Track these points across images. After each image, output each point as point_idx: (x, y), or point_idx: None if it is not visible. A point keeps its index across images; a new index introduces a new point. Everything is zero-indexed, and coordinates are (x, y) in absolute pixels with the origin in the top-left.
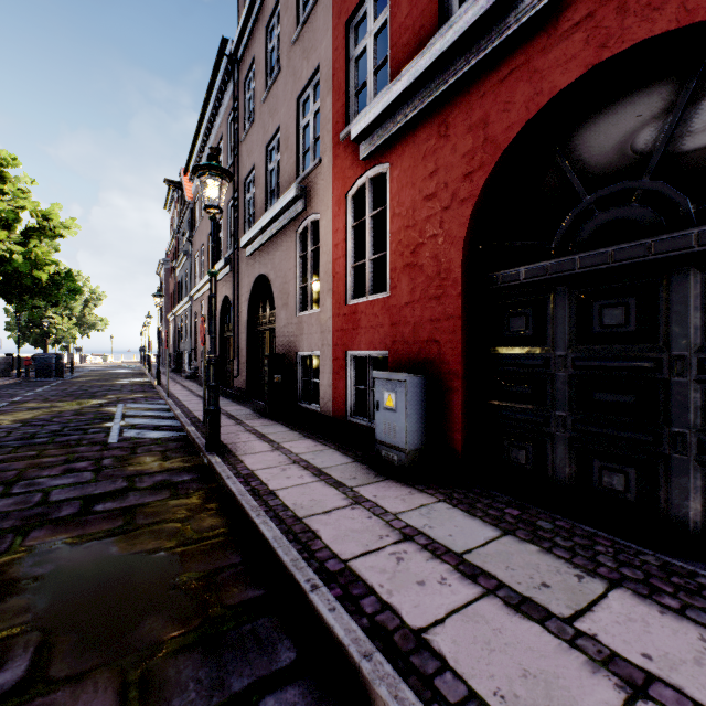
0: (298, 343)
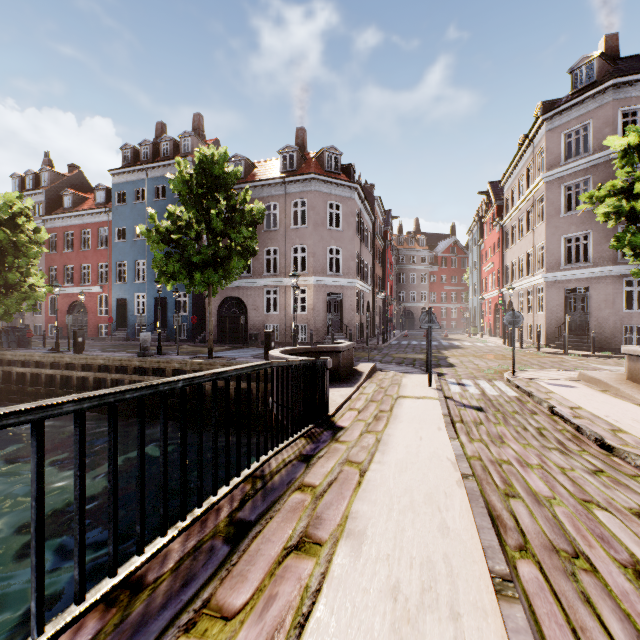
0: (35, 322)
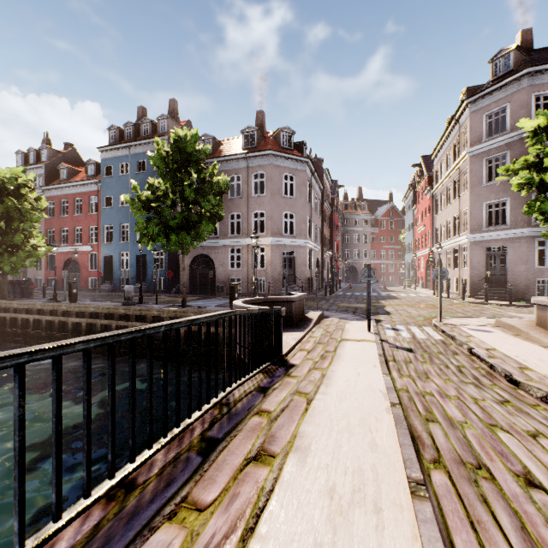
0: (36, 276)
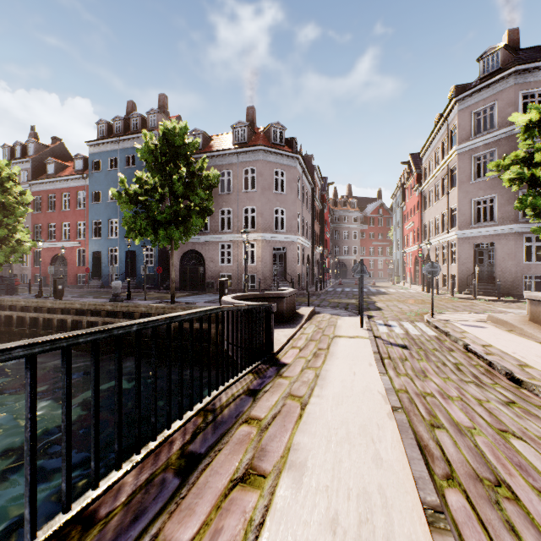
0: (22, 272)
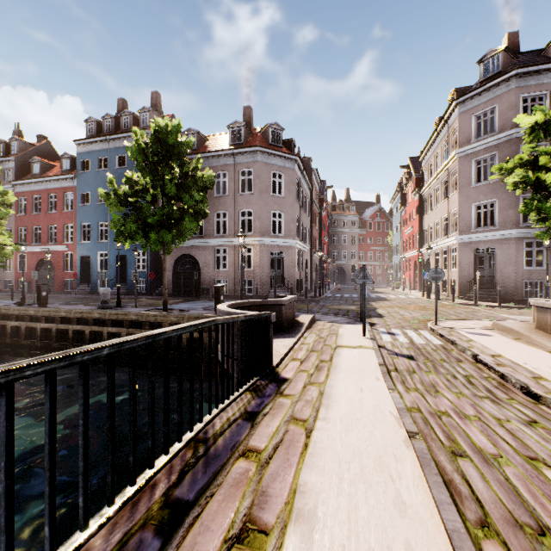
0: (5, 277)
